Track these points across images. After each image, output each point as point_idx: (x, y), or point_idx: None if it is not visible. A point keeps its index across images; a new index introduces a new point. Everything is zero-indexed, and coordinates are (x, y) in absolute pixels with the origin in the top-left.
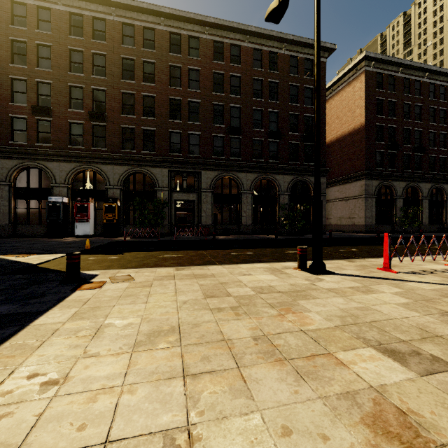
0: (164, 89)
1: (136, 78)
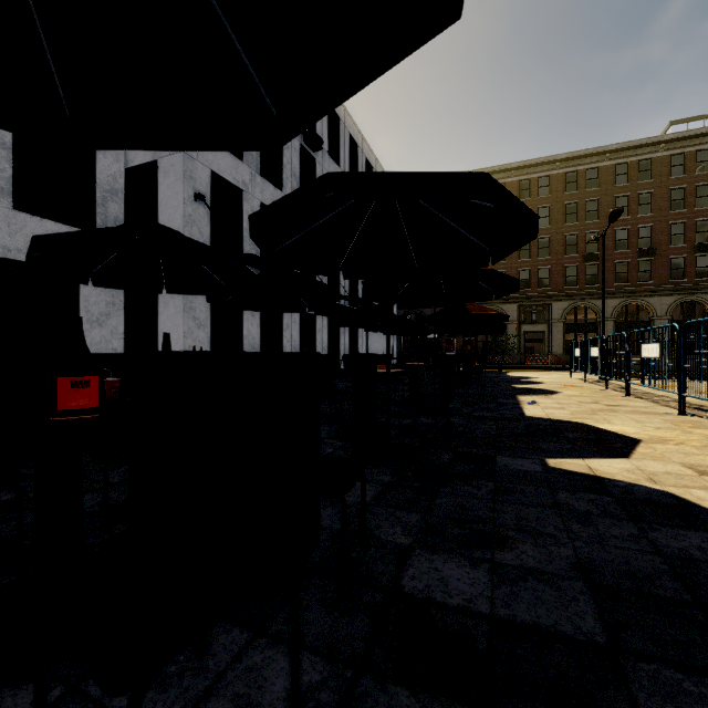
0: None
1: None
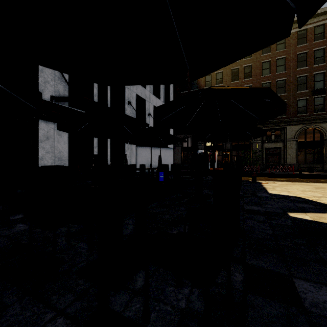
0: (257, 79)
1: (239, 78)
